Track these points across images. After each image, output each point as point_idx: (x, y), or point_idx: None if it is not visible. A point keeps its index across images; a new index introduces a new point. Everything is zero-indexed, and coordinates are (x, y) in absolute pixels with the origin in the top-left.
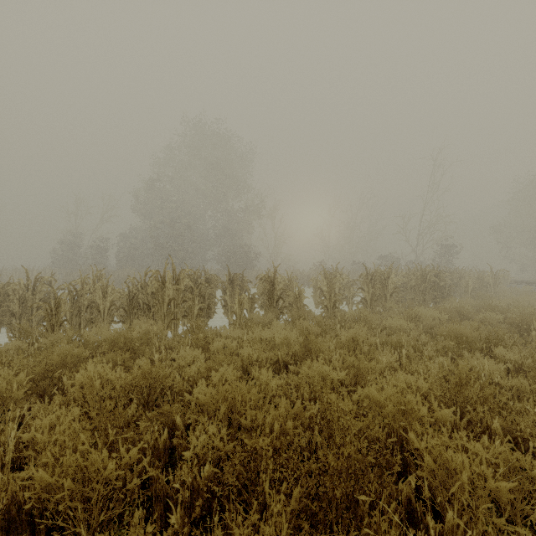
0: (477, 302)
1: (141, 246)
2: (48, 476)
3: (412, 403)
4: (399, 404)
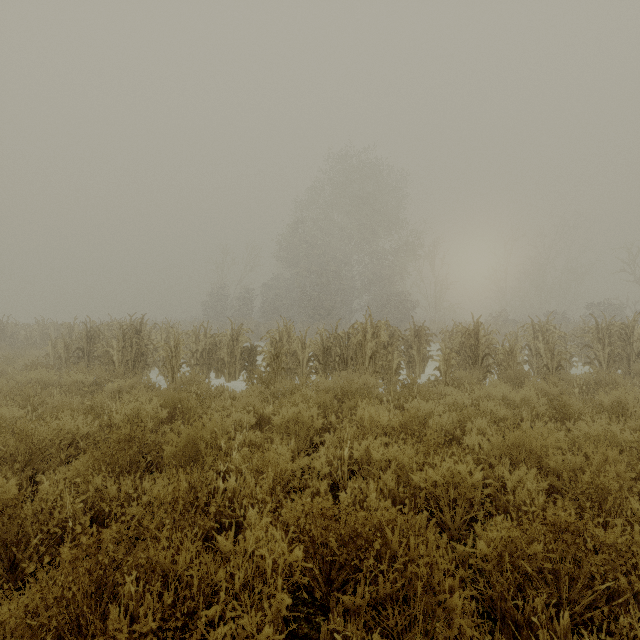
0: None
1: (284, 297)
2: (434, 475)
3: None
4: None
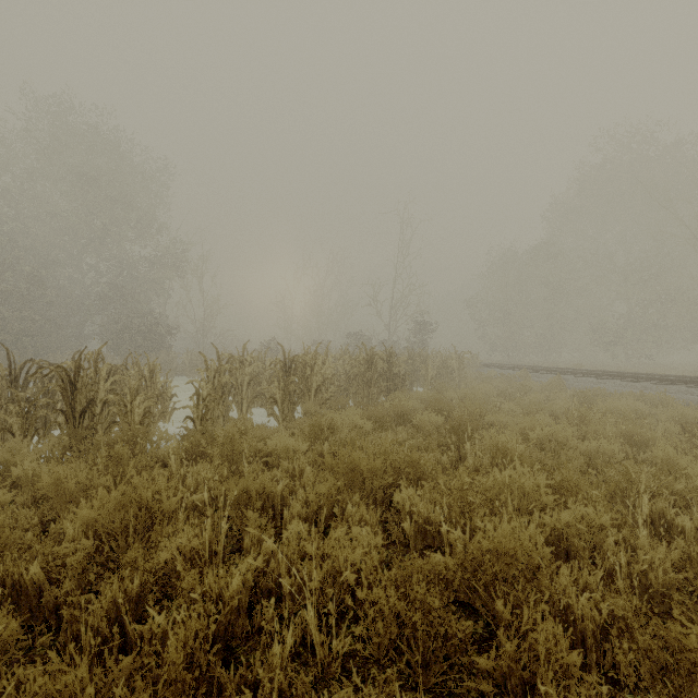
0: (428, 396)
1: None
2: None
3: None
4: None
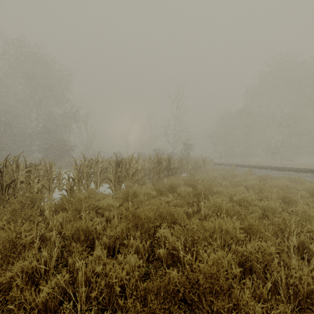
0: (187, 178)
1: None
2: None
3: None
4: None
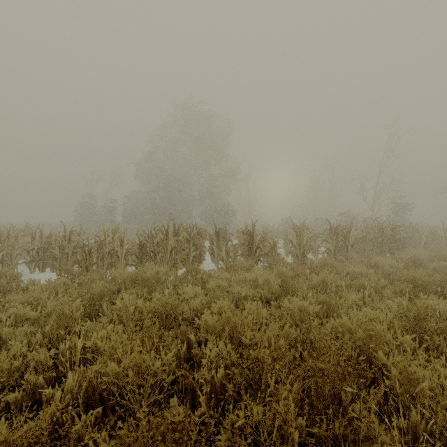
0: (430, 253)
1: (141, 206)
2: (117, 367)
3: (379, 330)
4: (368, 330)
